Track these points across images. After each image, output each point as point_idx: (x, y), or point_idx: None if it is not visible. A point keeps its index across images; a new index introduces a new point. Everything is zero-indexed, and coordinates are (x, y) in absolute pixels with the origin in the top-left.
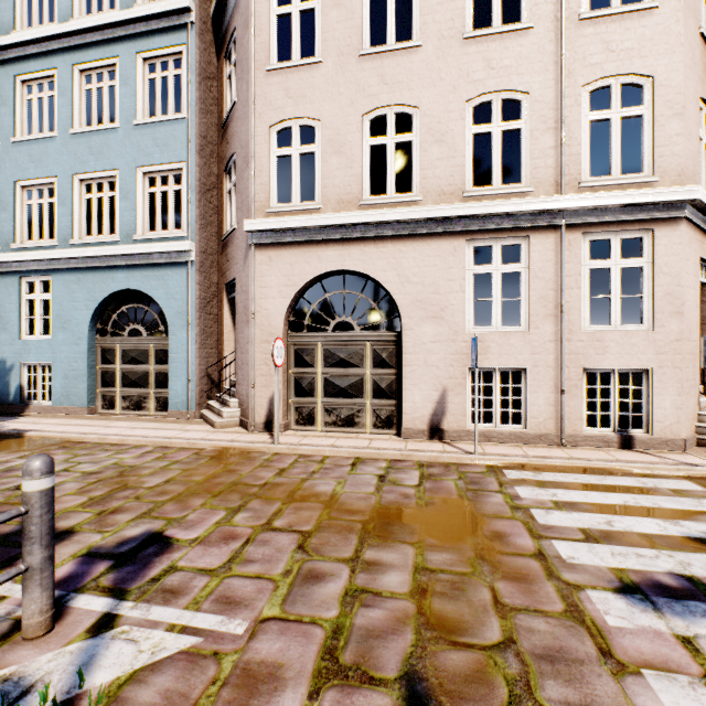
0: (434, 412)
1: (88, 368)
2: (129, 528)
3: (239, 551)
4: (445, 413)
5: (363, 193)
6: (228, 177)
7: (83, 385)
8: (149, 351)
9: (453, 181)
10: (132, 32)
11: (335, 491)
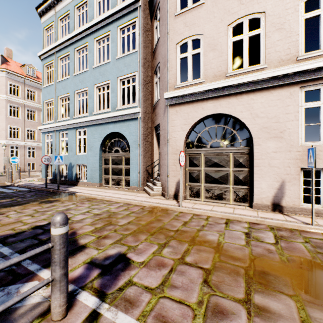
0: (275, 194)
1: (99, 167)
2: (110, 249)
3: (167, 276)
4: (283, 195)
5: (228, 69)
6: (156, 75)
7: (97, 174)
8: (122, 159)
9: (290, 51)
10: (115, 18)
11: (219, 240)
